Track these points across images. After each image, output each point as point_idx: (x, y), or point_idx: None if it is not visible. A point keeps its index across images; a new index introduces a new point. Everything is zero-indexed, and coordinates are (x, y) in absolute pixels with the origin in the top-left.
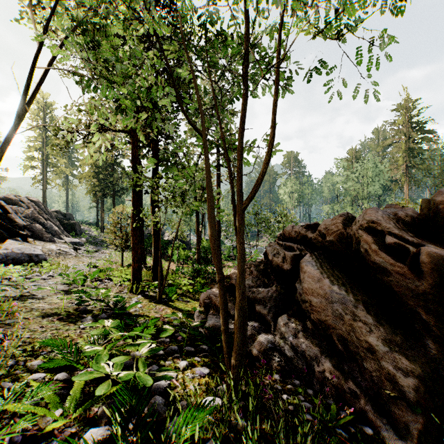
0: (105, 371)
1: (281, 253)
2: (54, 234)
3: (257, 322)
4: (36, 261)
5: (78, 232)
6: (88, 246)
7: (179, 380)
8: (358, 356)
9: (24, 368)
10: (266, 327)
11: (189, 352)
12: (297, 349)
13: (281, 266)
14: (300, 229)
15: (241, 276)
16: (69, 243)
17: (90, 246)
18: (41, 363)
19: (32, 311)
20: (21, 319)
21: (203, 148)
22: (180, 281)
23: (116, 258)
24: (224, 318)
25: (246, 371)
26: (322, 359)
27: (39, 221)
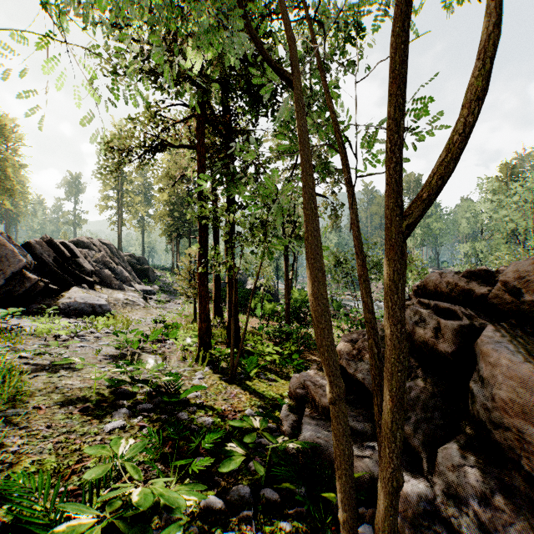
0: None
1: (430, 321)
2: (124, 281)
3: None
4: (99, 313)
5: (151, 279)
6: (160, 295)
7: None
8: None
9: None
10: (409, 459)
11: (270, 501)
12: (495, 533)
13: (432, 343)
14: (456, 278)
15: (397, 408)
16: (139, 292)
17: (163, 295)
18: None
19: (52, 393)
20: (29, 408)
21: (297, 107)
22: (263, 348)
23: (189, 310)
24: (346, 491)
25: None
26: None
27: (109, 266)
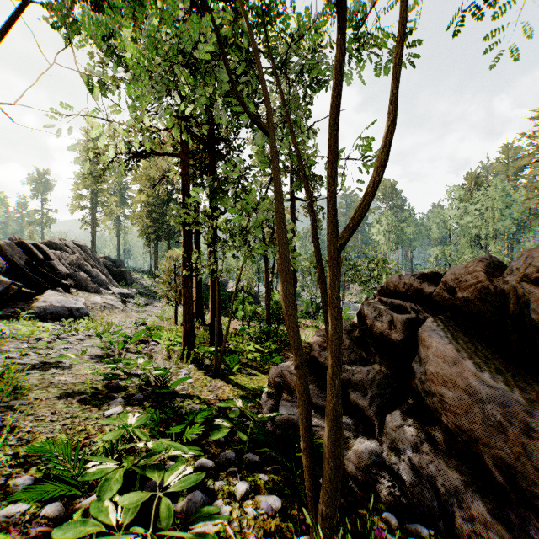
0: (107, 518)
1: (386, 315)
2: (101, 284)
3: (353, 418)
4: (77, 316)
5: (128, 282)
6: (139, 298)
7: (233, 522)
8: (537, 501)
9: (2, 491)
10: (366, 427)
11: (252, 462)
12: (421, 471)
13: (387, 334)
14: (412, 280)
15: (335, 364)
16: (117, 295)
17: (141, 298)
18: (29, 481)
19: (49, 387)
20: (30, 399)
21: (272, 152)
22: (244, 346)
23: (170, 313)
24: (306, 428)
25: (343, 518)
26: (467, 496)
27: (84, 269)
